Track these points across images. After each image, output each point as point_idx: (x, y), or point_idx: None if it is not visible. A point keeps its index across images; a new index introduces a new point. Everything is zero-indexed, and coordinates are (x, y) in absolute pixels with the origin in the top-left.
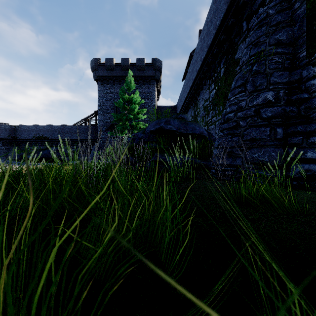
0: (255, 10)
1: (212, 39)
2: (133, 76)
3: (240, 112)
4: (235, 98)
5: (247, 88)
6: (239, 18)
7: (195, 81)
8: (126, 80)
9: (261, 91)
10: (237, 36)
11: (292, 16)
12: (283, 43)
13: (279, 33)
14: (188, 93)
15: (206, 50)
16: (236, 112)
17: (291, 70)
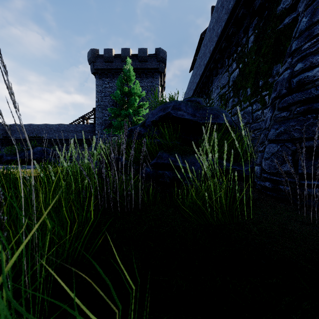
0: None
1: None
2: (134, 69)
3: None
4: (318, 41)
5: None
6: None
7: (207, 66)
8: (125, 69)
9: None
10: None
11: None
12: None
13: None
14: (197, 83)
15: (225, 18)
16: None
17: None
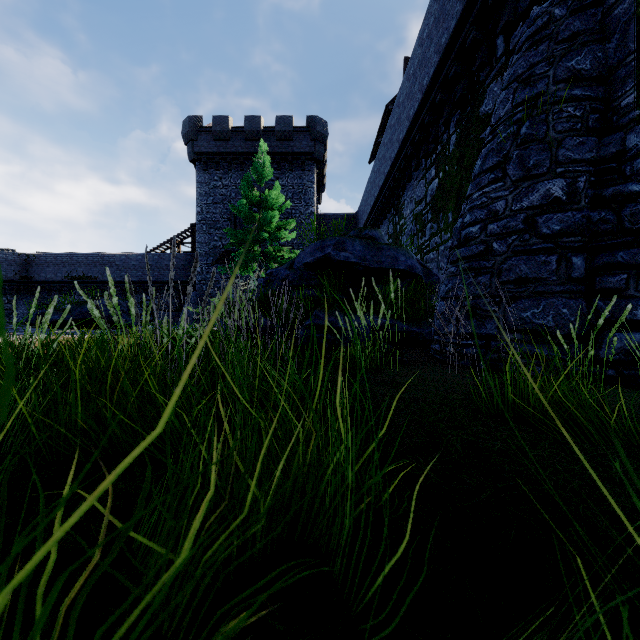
0: (522, 11)
1: (432, 74)
2: (268, 154)
3: (494, 224)
4: (483, 195)
5: (508, 173)
6: (488, 29)
7: (396, 163)
8: (255, 161)
9: (539, 178)
10: (484, 67)
11: (603, 19)
12: (585, 77)
13: (577, 56)
14: (381, 187)
15: (418, 97)
16: (485, 223)
17: (602, 135)
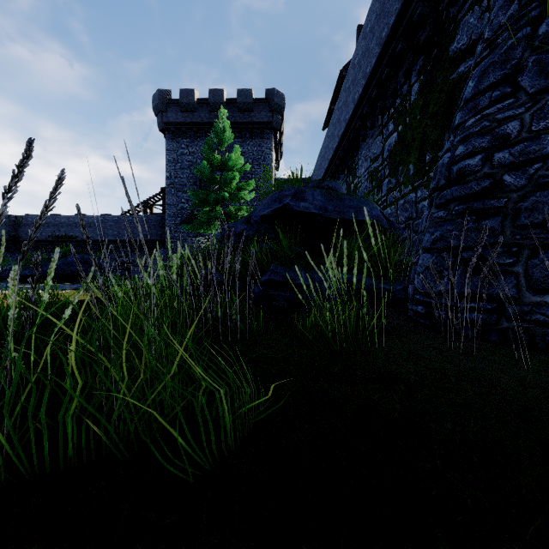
0: None
1: (393, 22)
2: (230, 123)
3: (504, 151)
4: (483, 119)
5: (523, 85)
6: None
7: (350, 124)
8: (217, 127)
9: None
10: None
11: None
12: None
13: None
14: (335, 150)
15: (376, 51)
16: (489, 152)
17: None
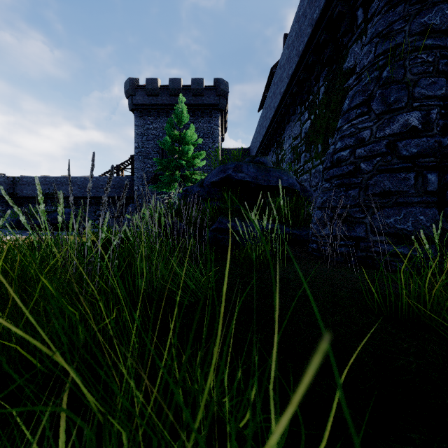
0: None
1: (306, 41)
2: (186, 105)
3: (361, 148)
4: (351, 126)
5: (373, 108)
6: (350, 4)
7: (278, 110)
8: (176, 109)
9: (399, 111)
10: (347, 33)
11: None
12: (436, 30)
13: (428, 13)
14: (267, 128)
15: (295, 60)
16: (354, 148)
17: None
